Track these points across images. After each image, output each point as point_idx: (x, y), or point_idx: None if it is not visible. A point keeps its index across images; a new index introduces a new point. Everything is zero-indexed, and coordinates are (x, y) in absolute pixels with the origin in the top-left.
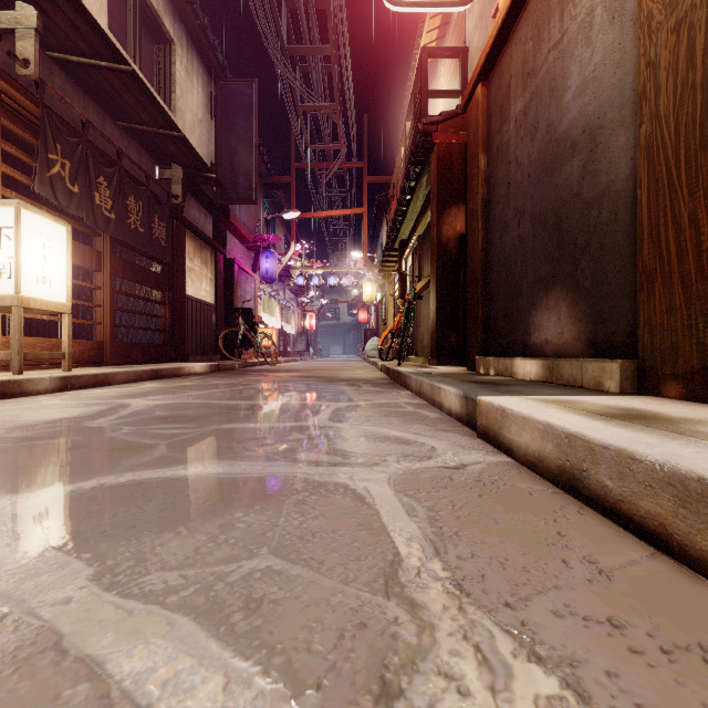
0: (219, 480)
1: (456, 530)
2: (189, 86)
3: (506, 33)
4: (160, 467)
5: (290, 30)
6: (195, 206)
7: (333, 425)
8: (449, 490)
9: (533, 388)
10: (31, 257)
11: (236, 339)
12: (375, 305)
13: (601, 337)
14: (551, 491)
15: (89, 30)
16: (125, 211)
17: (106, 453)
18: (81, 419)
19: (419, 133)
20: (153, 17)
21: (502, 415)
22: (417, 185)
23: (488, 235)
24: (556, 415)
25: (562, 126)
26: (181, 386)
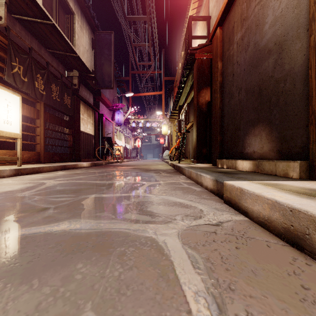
0: (75, 234)
1: (228, 282)
2: (82, 34)
3: (232, 1)
4: (44, 224)
5: (128, 9)
6: (84, 90)
7: (146, 195)
8: (216, 243)
9: (251, 176)
10: (1, 110)
11: (103, 151)
12: (167, 136)
13: (285, 149)
14: (280, 244)
15: (31, 3)
16: (50, 91)
17: (18, 213)
18: (16, 192)
19: (188, 54)
20: (64, 1)
21: (241, 192)
22: (187, 79)
23: (222, 100)
24: (277, 194)
25: (263, 43)
26: (75, 173)
